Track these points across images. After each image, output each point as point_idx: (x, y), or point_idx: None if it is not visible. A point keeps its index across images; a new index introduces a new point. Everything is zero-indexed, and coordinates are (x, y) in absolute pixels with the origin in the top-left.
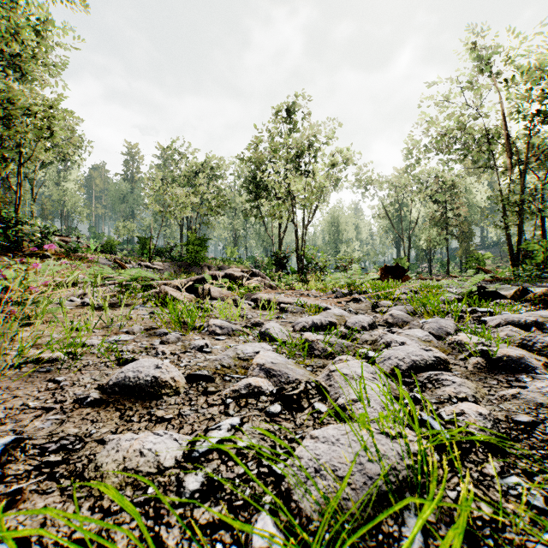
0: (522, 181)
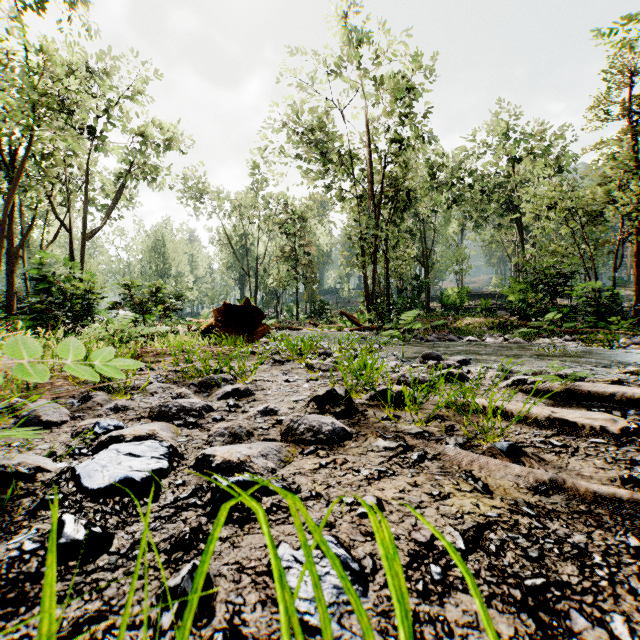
0: (375, 217)
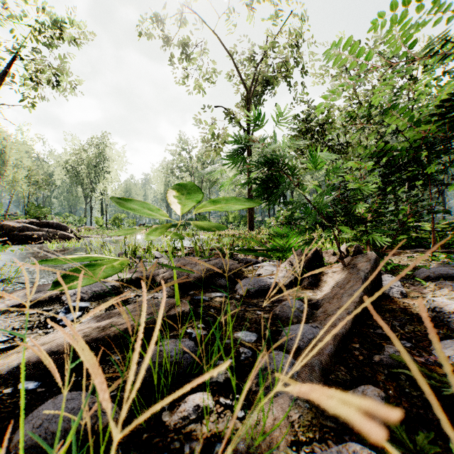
0: None
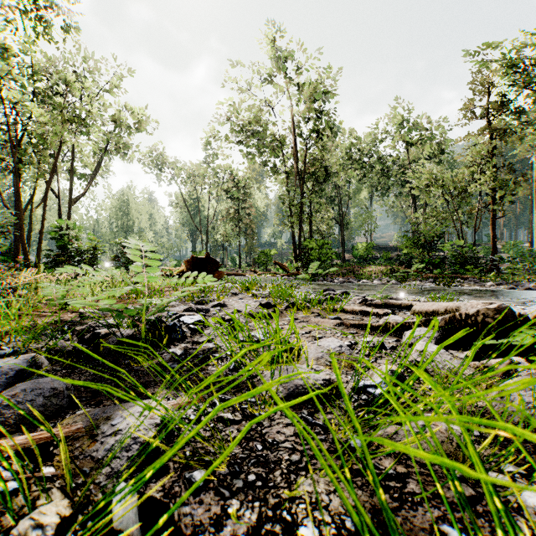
0: (301, 188)
